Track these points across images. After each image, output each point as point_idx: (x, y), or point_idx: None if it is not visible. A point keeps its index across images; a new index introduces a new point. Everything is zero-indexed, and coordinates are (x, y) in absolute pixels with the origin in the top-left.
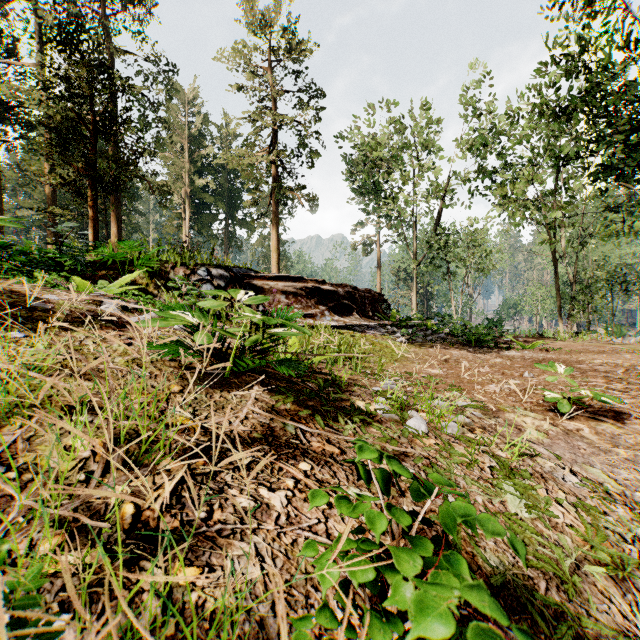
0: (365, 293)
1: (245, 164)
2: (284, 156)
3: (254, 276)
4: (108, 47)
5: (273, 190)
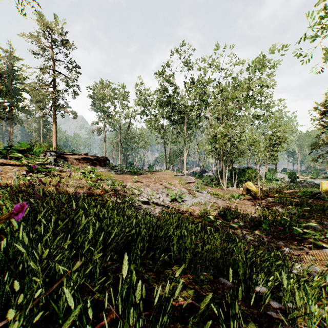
0: (101, 158)
1: (40, 93)
2: (61, 94)
3: (65, 154)
4: None
5: (53, 105)
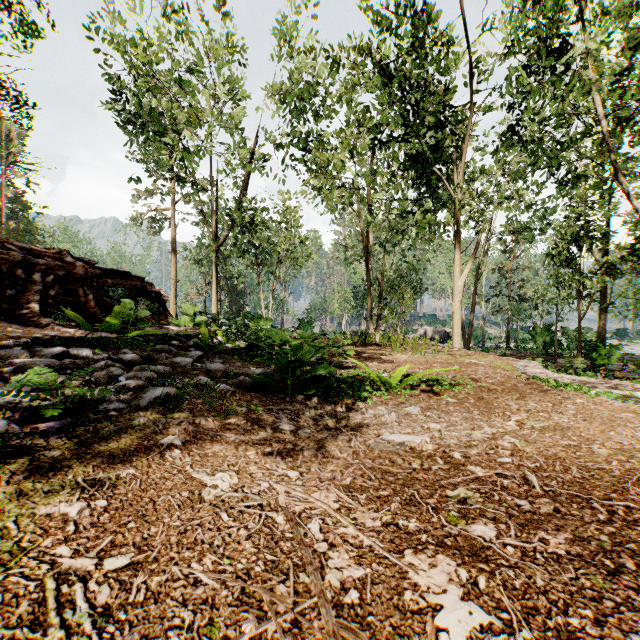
0: (39, 257)
1: None
2: None
3: None
4: None
5: None
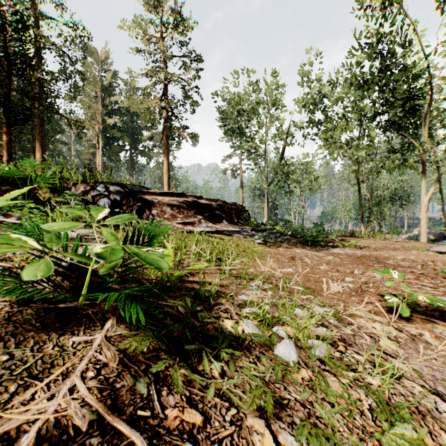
0: (232, 205)
1: (143, 108)
2: (172, 104)
3: (145, 192)
4: (33, 12)
5: (165, 128)
